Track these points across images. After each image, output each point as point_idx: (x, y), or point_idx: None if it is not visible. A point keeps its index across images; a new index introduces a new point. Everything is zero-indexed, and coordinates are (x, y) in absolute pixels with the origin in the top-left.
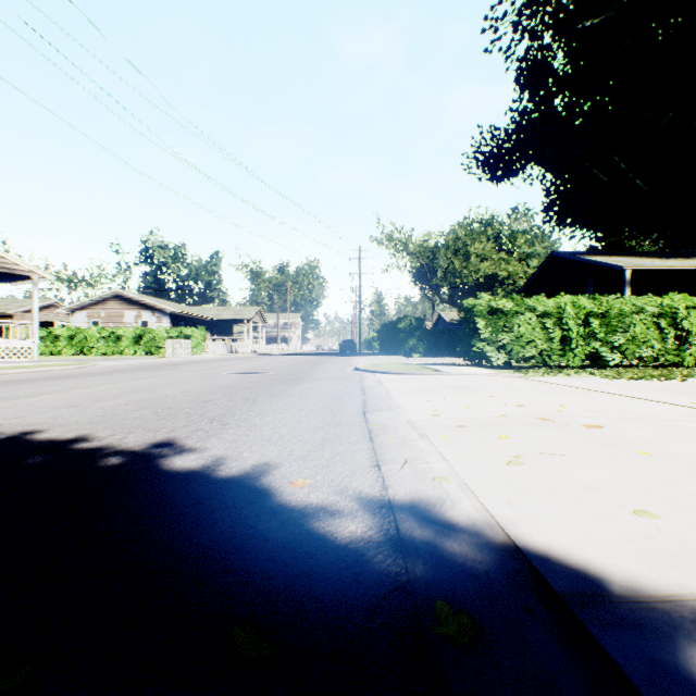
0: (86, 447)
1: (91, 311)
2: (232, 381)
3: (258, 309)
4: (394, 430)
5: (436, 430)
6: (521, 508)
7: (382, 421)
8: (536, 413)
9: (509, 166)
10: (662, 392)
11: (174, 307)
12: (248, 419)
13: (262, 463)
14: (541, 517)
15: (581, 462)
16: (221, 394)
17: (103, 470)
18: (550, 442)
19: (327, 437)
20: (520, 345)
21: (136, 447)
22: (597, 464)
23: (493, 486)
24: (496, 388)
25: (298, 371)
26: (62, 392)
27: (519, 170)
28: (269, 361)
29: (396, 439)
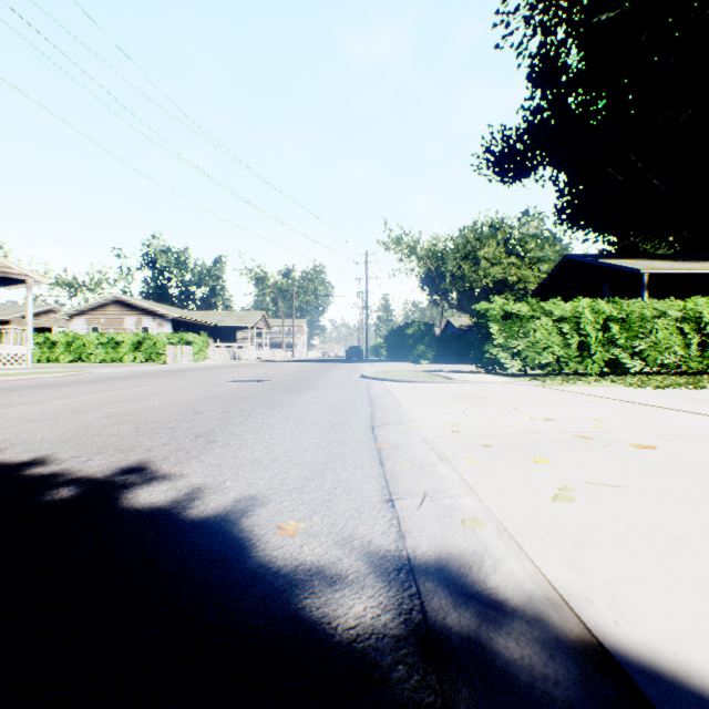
0: (38, 473)
1: (91, 316)
2: (229, 389)
3: (262, 314)
4: (407, 450)
5: (458, 450)
6: (590, 572)
7: (393, 438)
8: (570, 429)
9: (521, 167)
10: (697, 402)
11: (176, 312)
12: (239, 435)
13: (247, 497)
14: (622, 588)
15: (647, 498)
16: (215, 404)
17: (46, 507)
18: (599, 467)
19: (329, 460)
20: (536, 351)
21: (98, 473)
22: (669, 501)
23: (543, 534)
24: (516, 398)
25: (302, 379)
26: (42, 402)
27: (531, 171)
28: (272, 368)
29: (411, 463)
